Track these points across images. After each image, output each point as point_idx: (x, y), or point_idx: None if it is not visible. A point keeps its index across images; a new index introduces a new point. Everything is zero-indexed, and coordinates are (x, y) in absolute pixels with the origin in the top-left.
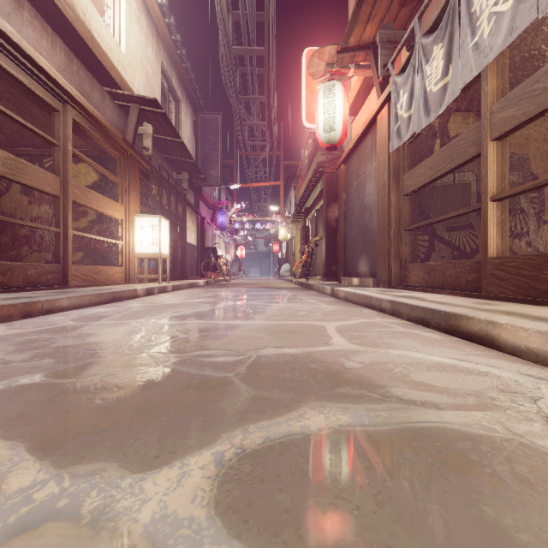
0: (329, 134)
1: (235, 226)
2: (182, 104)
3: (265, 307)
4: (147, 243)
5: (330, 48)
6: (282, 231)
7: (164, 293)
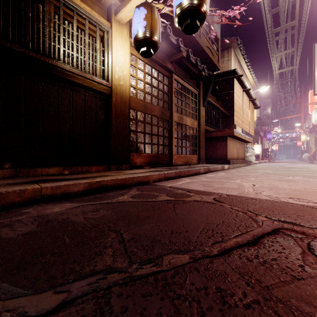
0: (316, 122)
1: (273, 136)
2: (257, 102)
3: (295, 164)
4: (257, 151)
5: (315, 102)
6: (303, 137)
7: (263, 163)
